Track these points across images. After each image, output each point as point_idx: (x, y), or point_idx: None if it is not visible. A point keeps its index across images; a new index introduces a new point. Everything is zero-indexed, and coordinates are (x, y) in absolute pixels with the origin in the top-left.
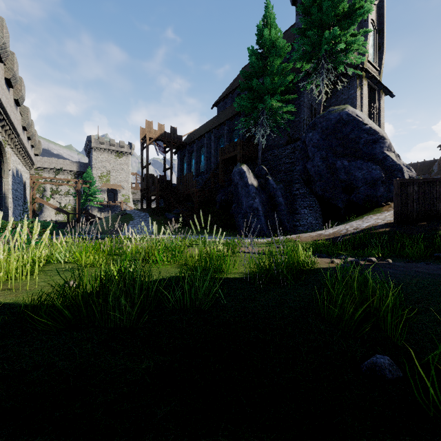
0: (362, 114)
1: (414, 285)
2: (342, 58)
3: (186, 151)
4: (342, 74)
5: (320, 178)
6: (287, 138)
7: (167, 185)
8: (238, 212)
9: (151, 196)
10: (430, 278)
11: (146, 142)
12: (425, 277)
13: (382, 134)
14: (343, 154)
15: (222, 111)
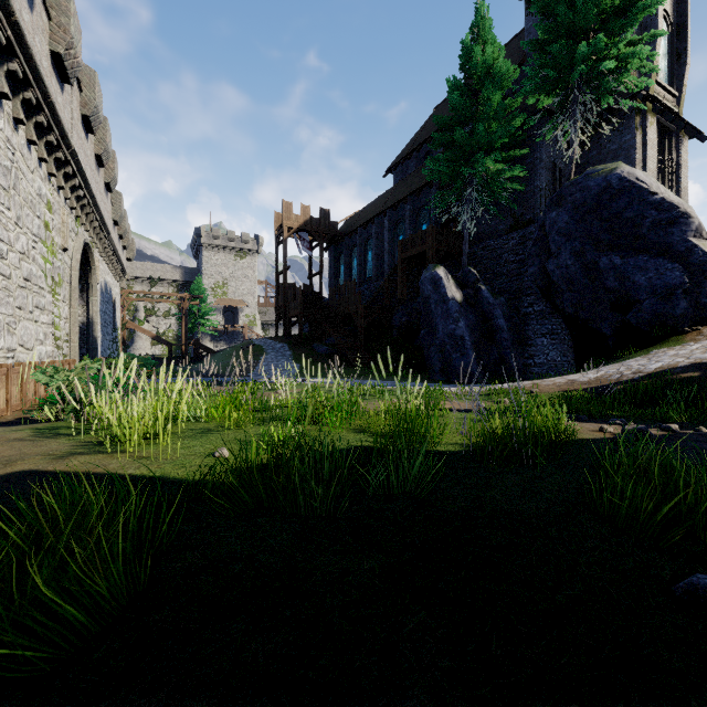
0: (646, 177)
1: None
2: (610, 85)
3: (343, 245)
4: (608, 108)
5: (570, 286)
6: (512, 221)
7: (315, 299)
8: (430, 343)
9: (290, 317)
10: None
11: (283, 234)
12: None
13: (685, 208)
14: (612, 245)
15: (402, 180)
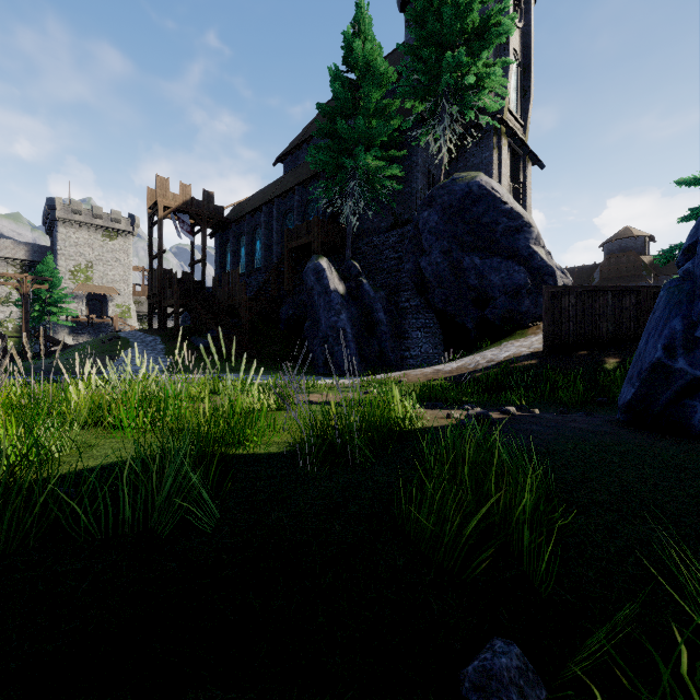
0: (500, 188)
1: (571, 454)
2: (471, 99)
3: (230, 233)
4: (472, 125)
5: (440, 282)
6: (392, 220)
7: (197, 289)
8: (314, 335)
9: (166, 307)
10: (593, 438)
11: (157, 213)
12: (586, 438)
13: (528, 219)
14: (473, 246)
15: (292, 170)
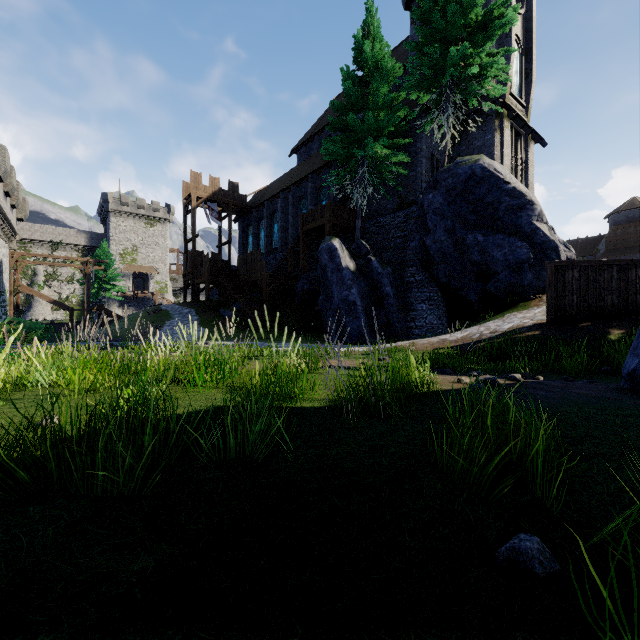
0: (502, 169)
1: (575, 415)
2: (474, 88)
3: (252, 217)
4: (475, 110)
5: (444, 259)
6: (398, 202)
7: (224, 267)
8: (327, 308)
9: (198, 283)
10: (597, 403)
11: (191, 203)
12: (590, 402)
13: (531, 197)
14: (476, 224)
15: (305, 160)
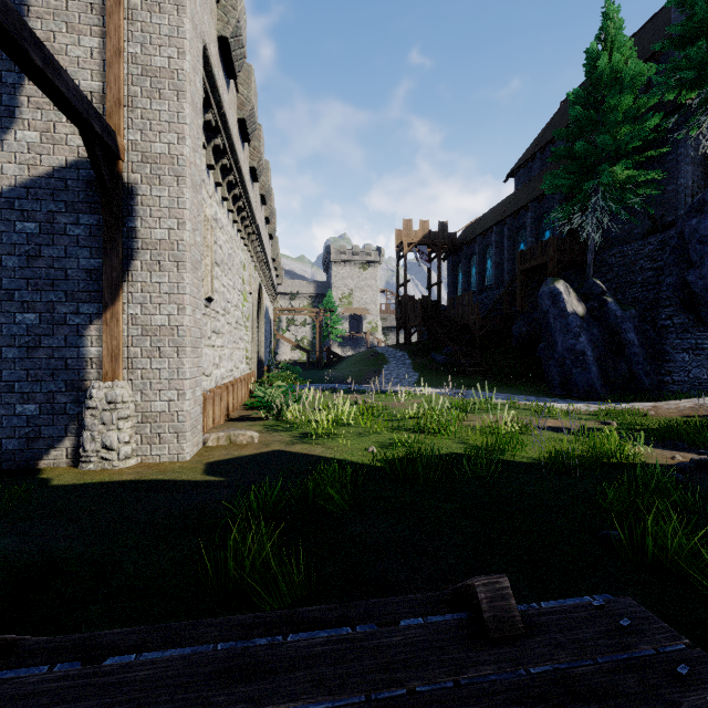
0: None
1: None
2: None
3: (462, 255)
4: None
5: None
6: (649, 224)
7: (433, 308)
8: (549, 357)
9: (410, 327)
10: None
11: (403, 250)
12: None
13: None
14: None
15: (523, 185)
